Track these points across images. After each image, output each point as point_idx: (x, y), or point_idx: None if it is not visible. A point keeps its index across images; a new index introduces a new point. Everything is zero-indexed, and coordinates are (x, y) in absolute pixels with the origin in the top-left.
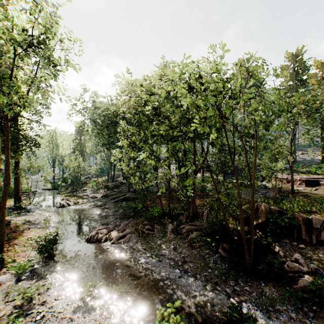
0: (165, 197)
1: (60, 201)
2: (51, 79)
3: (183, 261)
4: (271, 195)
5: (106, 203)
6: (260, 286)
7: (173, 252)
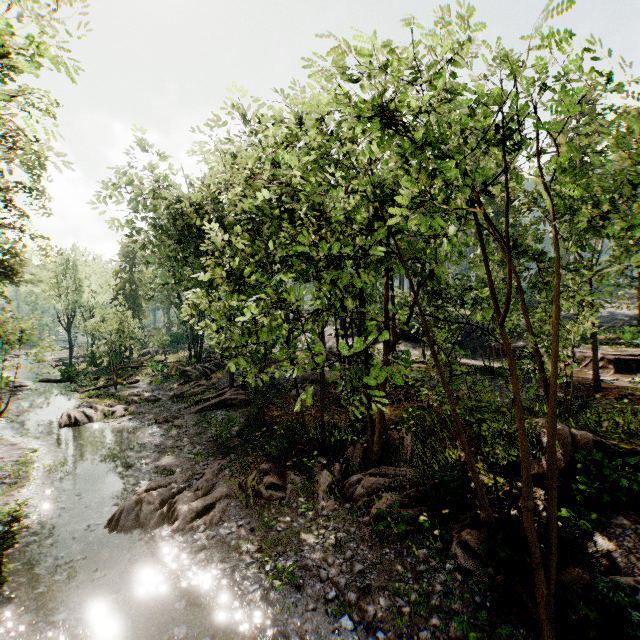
0: (313, 400)
1: (70, 411)
2: (9, 98)
3: (361, 586)
4: None
5: (179, 413)
6: None
7: (334, 557)
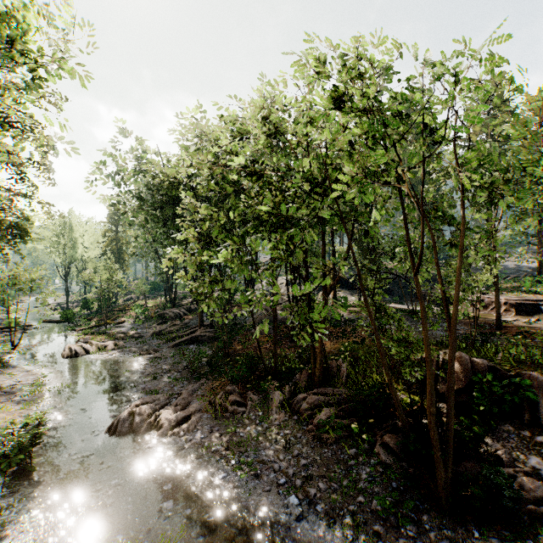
0: (268, 336)
1: (71, 345)
2: (33, 100)
3: (305, 475)
4: (461, 331)
5: (159, 347)
6: (472, 538)
7: (285, 455)
